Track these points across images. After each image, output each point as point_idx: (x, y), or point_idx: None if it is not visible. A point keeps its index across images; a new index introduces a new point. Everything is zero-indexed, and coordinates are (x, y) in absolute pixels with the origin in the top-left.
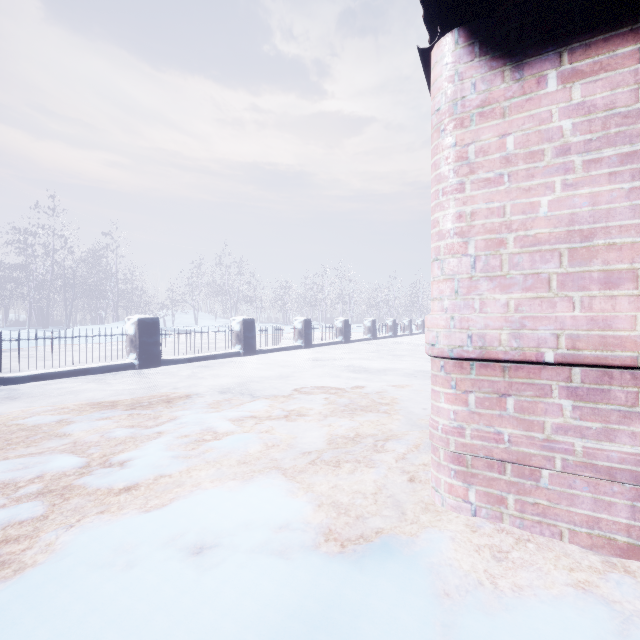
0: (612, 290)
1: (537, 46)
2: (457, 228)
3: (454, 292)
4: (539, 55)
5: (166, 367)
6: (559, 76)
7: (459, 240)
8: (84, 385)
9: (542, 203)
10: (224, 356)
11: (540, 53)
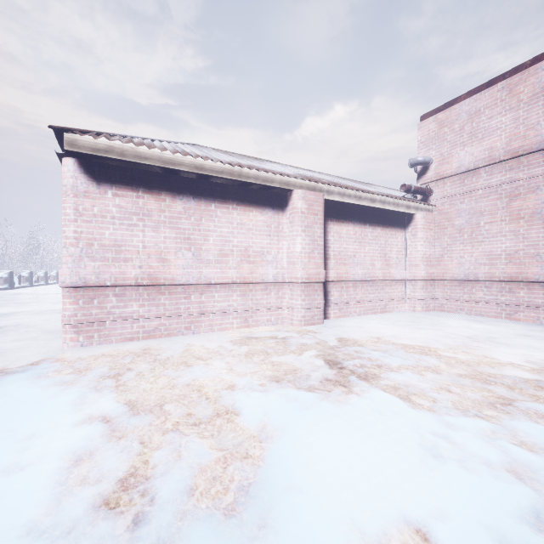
0: (127, 263)
1: (105, 180)
2: (75, 236)
3: (73, 261)
4: (106, 183)
5: None
6: (112, 193)
7: (76, 241)
8: None
9: (107, 233)
10: None
11: (106, 183)
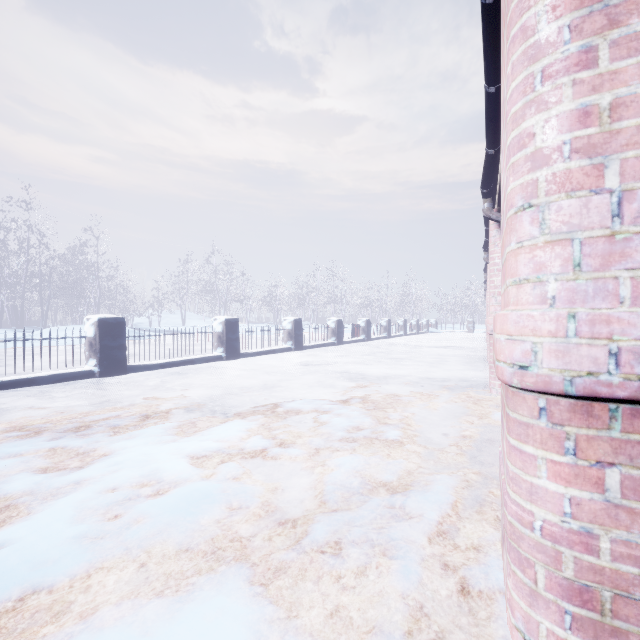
0: None
1: None
2: (579, 139)
3: (572, 265)
4: None
5: (134, 374)
6: None
7: (584, 162)
8: (21, 400)
9: None
10: (203, 360)
11: None
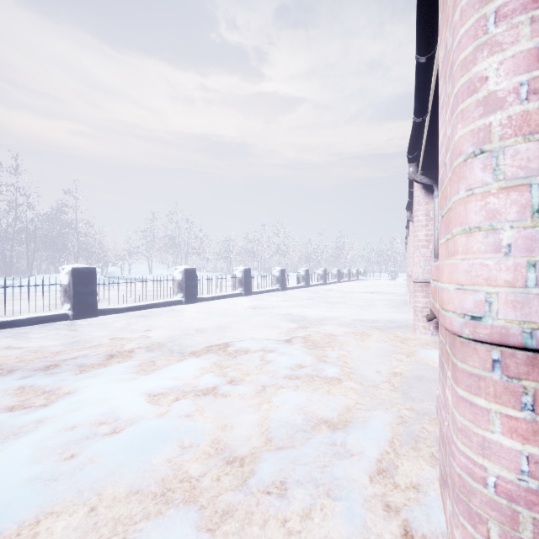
0: None
1: None
2: (538, 79)
3: (530, 212)
4: None
5: (104, 317)
6: None
7: None
8: (0, 340)
9: None
10: (165, 304)
11: None
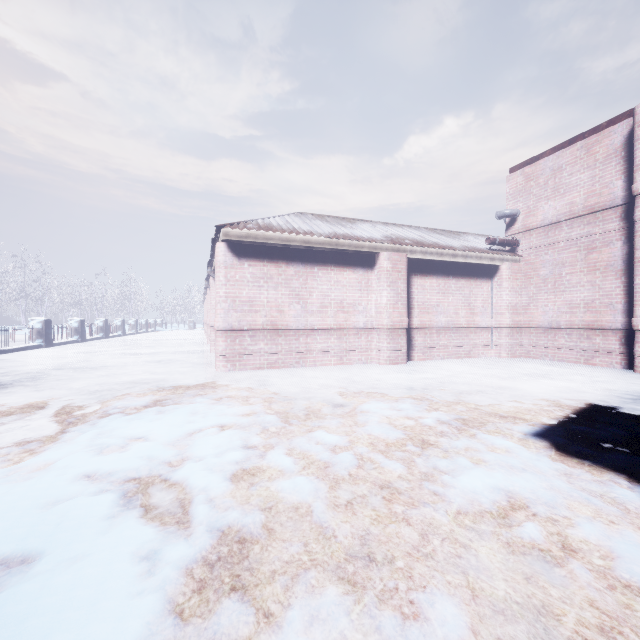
0: (257, 314)
1: (243, 256)
2: (225, 295)
3: (224, 312)
4: (244, 258)
5: None
6: (248, 264)
7: (226, 299)
8: None
9: (244, 293)
10: None
11: (244, 257)
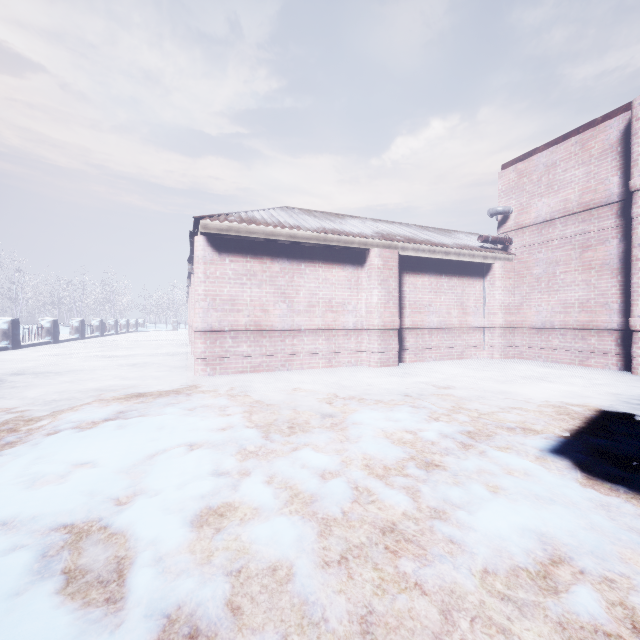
0: (239, 313)
1: (224, 250)
2: (204, 294)
3: (203, 312)
4: (225, 253)
5: None
6: (229, 260)
7: (205, 297)
8: None
9: (225, 291)
10: None
11: (225, 252)
